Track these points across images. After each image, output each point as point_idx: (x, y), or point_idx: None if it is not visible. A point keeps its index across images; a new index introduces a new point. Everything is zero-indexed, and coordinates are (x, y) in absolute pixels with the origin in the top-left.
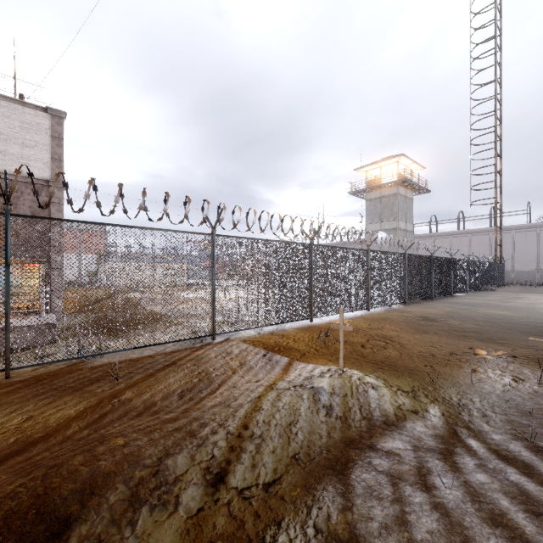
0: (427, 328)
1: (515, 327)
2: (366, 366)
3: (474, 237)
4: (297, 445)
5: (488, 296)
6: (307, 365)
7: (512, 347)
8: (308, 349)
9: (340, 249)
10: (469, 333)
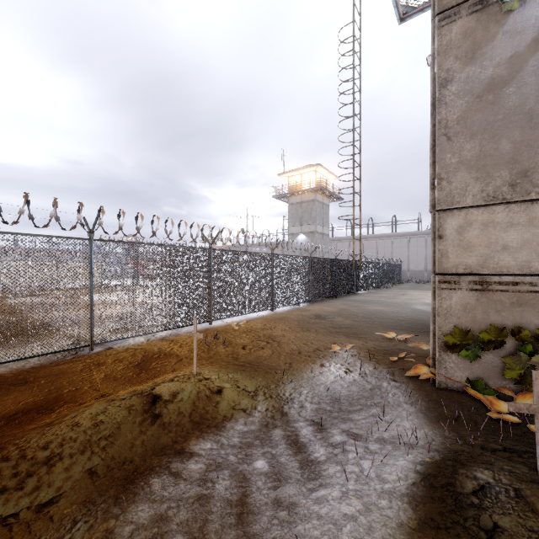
0: (312, 326)
1: (382, 322)
2: (231, 368)
3: (380, 241)
4: (98, 458)
5: (382, 293)
6: (174, 371)
7: (365, 340)
8: (188, 355)
9: (243, 254)
10: (343, 329)
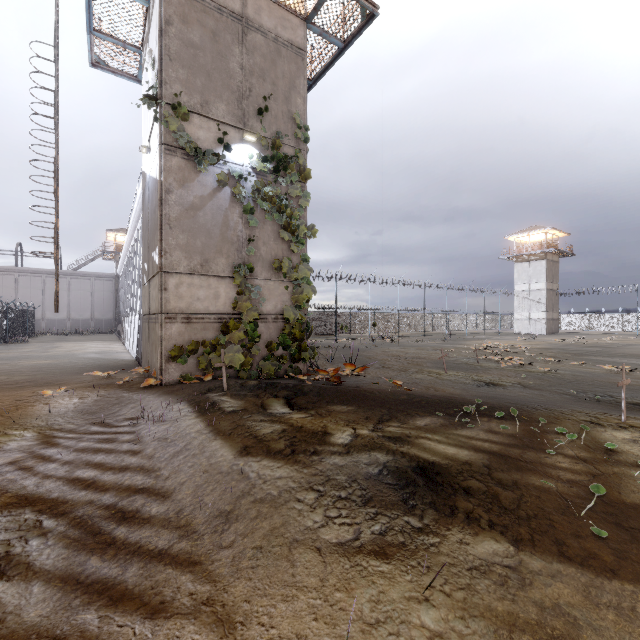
0: None
1: (65, 371)
2: None
3: None
4: None
5: (23, 348)
6: None
7: (71, 384)
8: None
9: None
10: (25, 383)
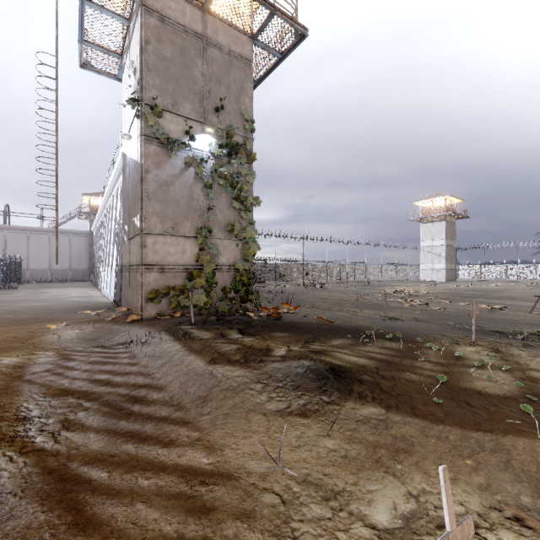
0: None
1: (58, 311)
2: None
3: None
4: None
5: (15, 293)
6: None
7: (68, 320)
8: None
9: None
10: (30, 320)
